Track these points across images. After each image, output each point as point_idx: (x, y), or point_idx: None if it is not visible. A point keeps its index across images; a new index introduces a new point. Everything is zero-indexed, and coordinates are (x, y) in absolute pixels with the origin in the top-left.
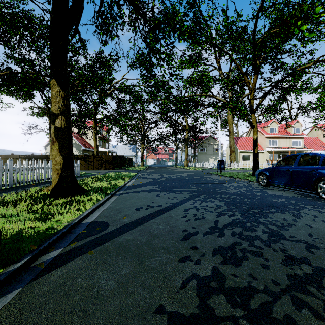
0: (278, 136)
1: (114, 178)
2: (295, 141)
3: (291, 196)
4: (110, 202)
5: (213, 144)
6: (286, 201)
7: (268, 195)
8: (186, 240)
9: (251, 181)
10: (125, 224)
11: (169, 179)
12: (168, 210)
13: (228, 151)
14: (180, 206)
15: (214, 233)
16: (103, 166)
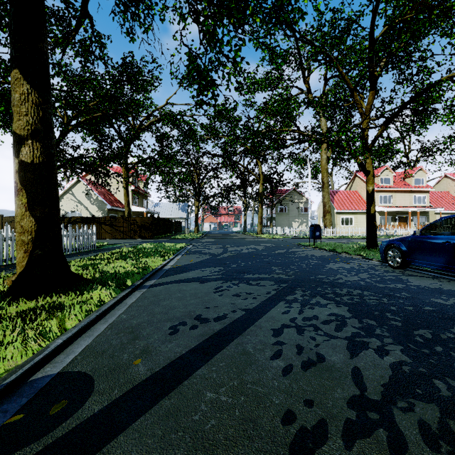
0: (393, 189)
1: (147, 254)
2: (418, 198)
3: None
4: (125, 308)
5: (297, 202)
6: None
7: (417, 288)
8: None
9: (368, 258)
10: (133, 387)
11: (236, 255)
12: (238, 333)
13: (320, 211)
14: (262, 320)
15: (371, 431)
16: (138, 233)
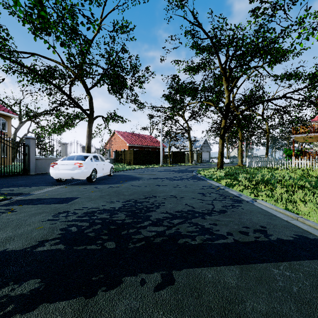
0: None
1: None
2: None
3: None
4: None
5: None
6: None
7: None
8: None
9: None
10: None
11: None
12: None
13: None
14: None
15: None
16: None
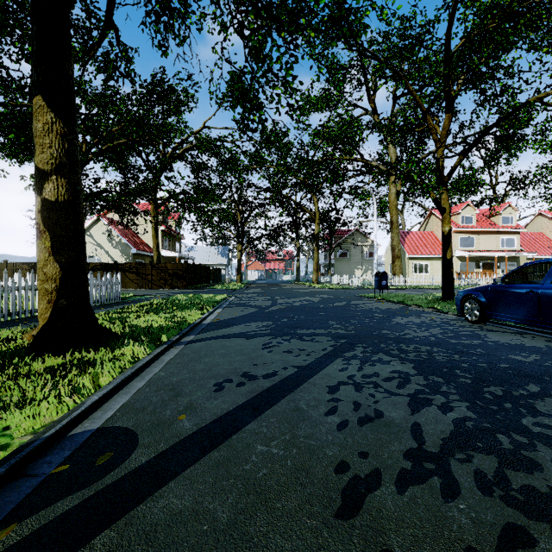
0: (476, 230)
1: (182, 306)
2: (506, 240)
3: (544, 347)
4: (162, 365)
5: (361, 245)
6: (545, 360)
7: (495, 344)
8: (353, 515)
9: (442, 311)
10: (179, 441)
11: (287, 308)
12: (290, 390)
13: (388, 257)
14: (316, 377)
15: (425, 479)
16: (169, 282)
